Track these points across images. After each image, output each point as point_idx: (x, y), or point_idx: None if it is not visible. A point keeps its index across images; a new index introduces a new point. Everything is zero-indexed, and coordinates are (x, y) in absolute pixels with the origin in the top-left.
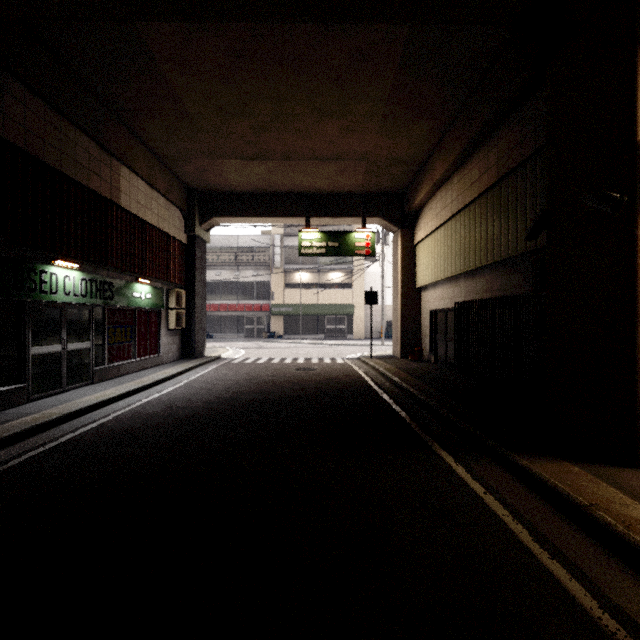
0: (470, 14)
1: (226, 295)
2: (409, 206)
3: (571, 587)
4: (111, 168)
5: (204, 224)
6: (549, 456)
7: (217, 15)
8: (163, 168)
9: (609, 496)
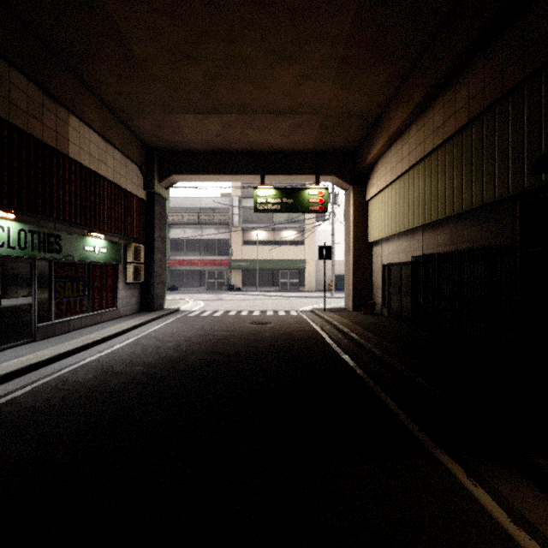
0: None
1: (190, 251)
2: (362, 163)
3: None
4: (57, 115)
5: (163, 181)
6: None
7: None
8: (119, 123)
9: None
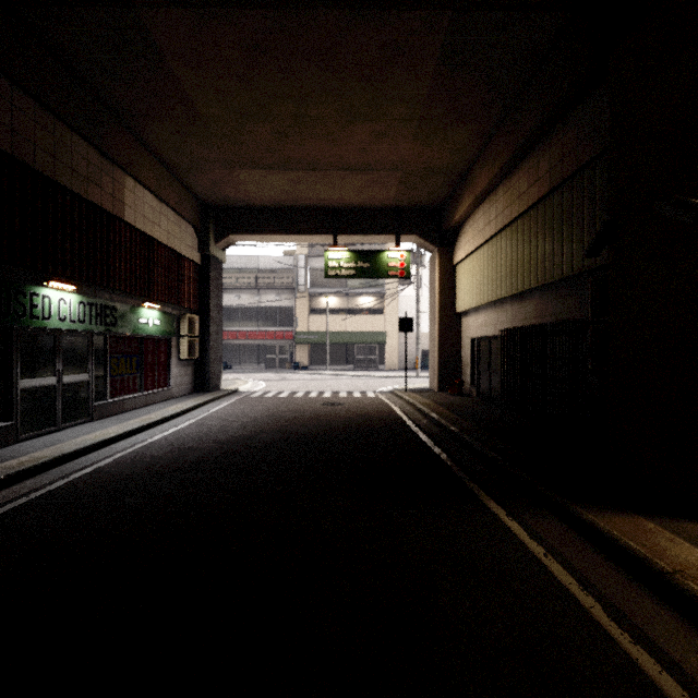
0: None
1: (245, 322)
2: (448, 222)
3: (663, 683)
4: (113, 178)
5: (220, 242)
6: (617, 508)
7: None
8: (173, 179)
9: (695, 560)
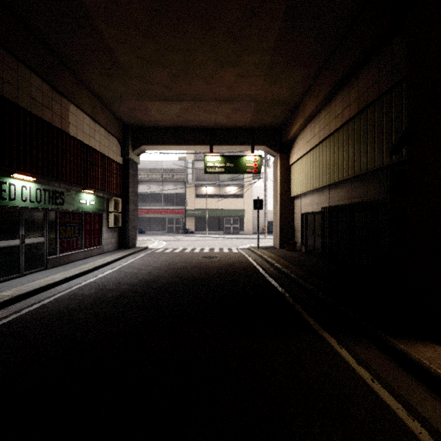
0: None
1: (154, 203)
2: (286, 136)
3: None
4: (61, 105)
5: (135, 150)
6: (420, 339)
7: None
8: (104, 107)
9: None
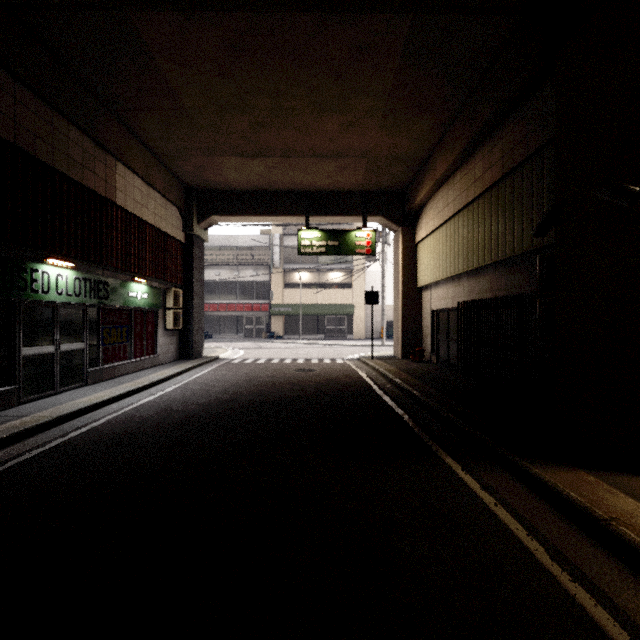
0: (477, 0)
1: (225, 295)
2: (410, 204)
3: (597, 615)
4: (106, 164)
5: (202, 223)
6: (561, 463)
7: (212, 1)
8: (160, 165)
9: (629, 509)
